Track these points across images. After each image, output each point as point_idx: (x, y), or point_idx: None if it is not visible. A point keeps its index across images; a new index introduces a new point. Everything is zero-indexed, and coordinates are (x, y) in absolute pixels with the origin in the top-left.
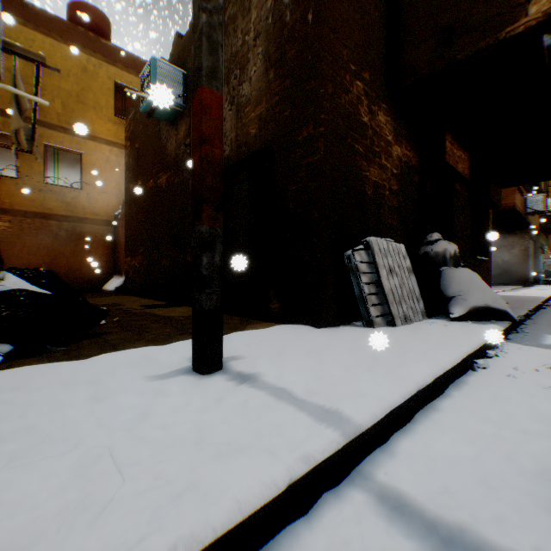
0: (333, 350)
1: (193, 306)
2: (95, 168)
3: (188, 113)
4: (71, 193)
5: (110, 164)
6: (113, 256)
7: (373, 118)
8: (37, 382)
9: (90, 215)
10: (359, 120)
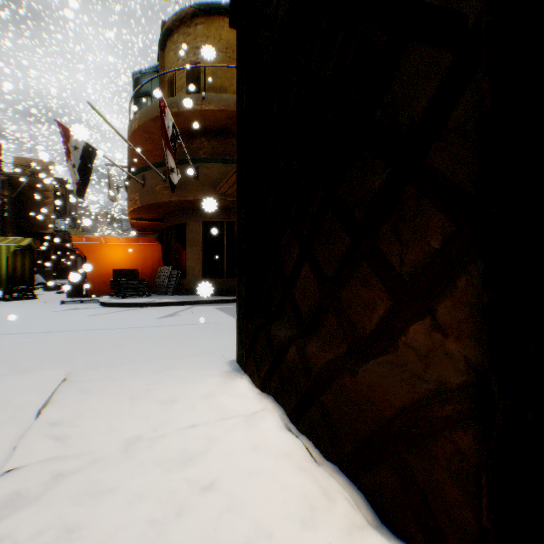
0: None
1: None
2: None
3: None
4: None
5: None
6: None
7: None
8: None
9: None
10: None
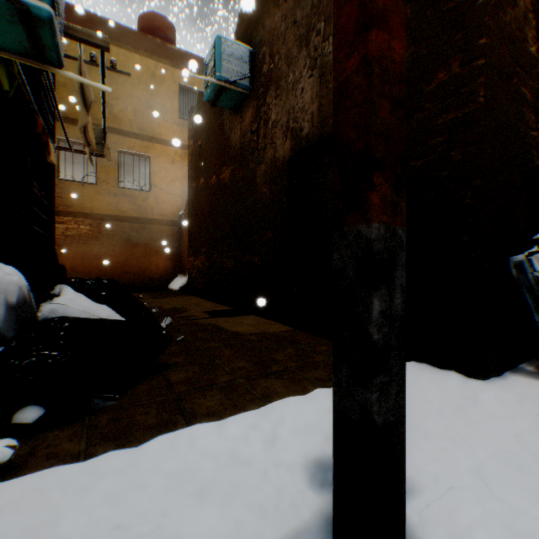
0: None
1: (336, 402)
2: (161, 170)
3: (254, 95)
4: (141, 195)
5: (174, 166)
6: (177, 256)
7: (538, 49)
8: None
9: (157, 216)
10: (524, 50)
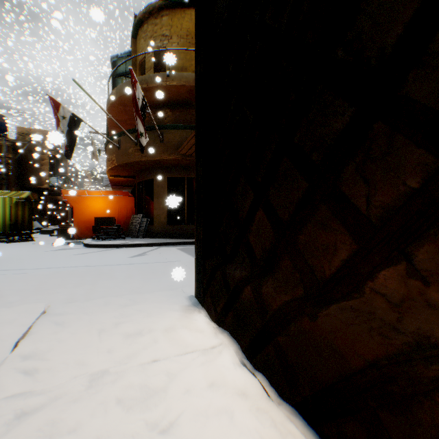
0: None
1: None
2: None
3: None
4: None
5: None
6: None
7: None
8: None
9: None
10: None
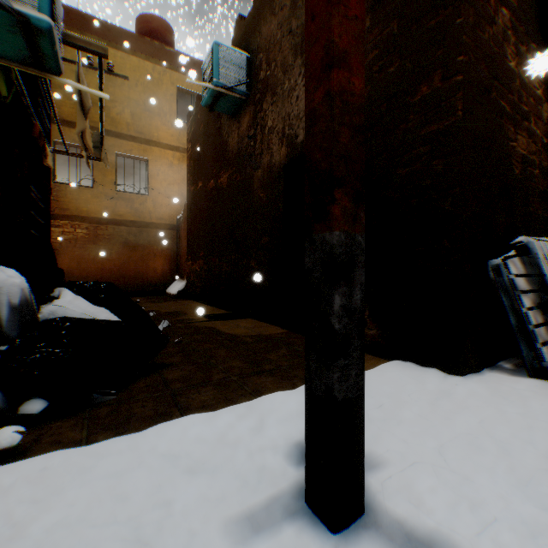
0: (543, 453)
1: (307, 384)
2: (159, 173)
3: (251, 100)
4: (138, 199)
5: (173, 169)
6: (175, 260)
7: (519, 63)
8: (48, 513)
9: (155, 220)
10: (503, 65)
